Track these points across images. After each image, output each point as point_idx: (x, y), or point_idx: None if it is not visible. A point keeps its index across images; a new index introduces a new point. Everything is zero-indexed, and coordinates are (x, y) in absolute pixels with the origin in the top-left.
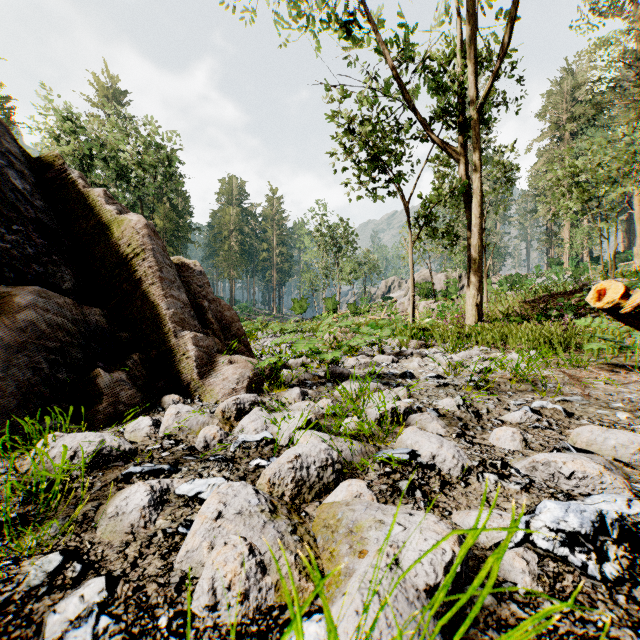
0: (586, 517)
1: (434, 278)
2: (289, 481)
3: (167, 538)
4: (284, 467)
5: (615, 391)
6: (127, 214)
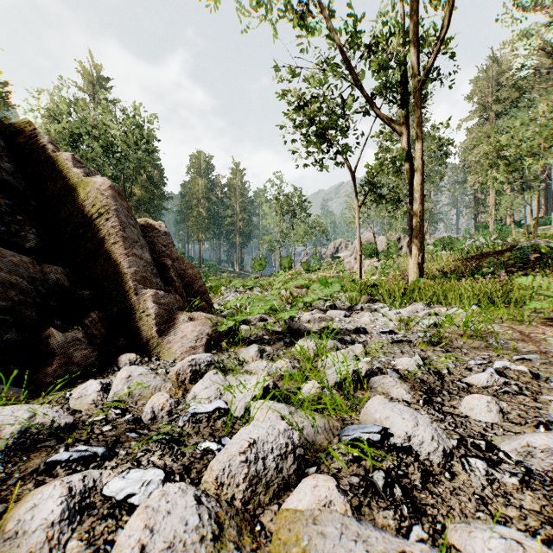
0: None
1: (376, 240)
2: (241, 479)
3: None
4: (235, 460)
5: None
6: (93, 177)
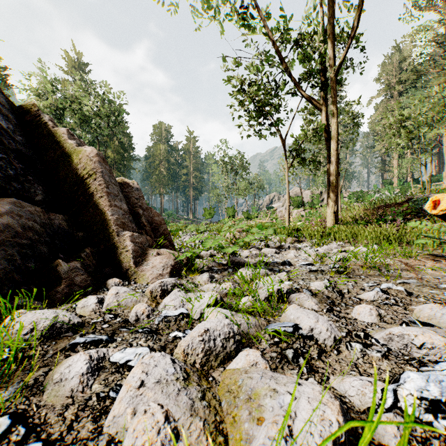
0: (444, 387)
1: (303, 193)
2: (199, 351)
3: (100, 402)
4: (196, 340)
5: (440, 275)
6: (84, 146)
